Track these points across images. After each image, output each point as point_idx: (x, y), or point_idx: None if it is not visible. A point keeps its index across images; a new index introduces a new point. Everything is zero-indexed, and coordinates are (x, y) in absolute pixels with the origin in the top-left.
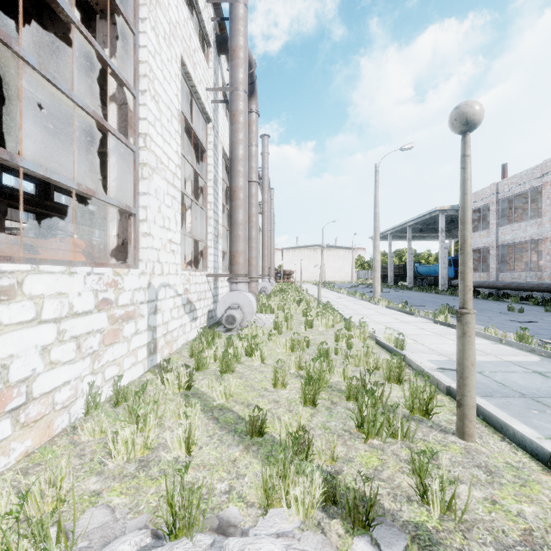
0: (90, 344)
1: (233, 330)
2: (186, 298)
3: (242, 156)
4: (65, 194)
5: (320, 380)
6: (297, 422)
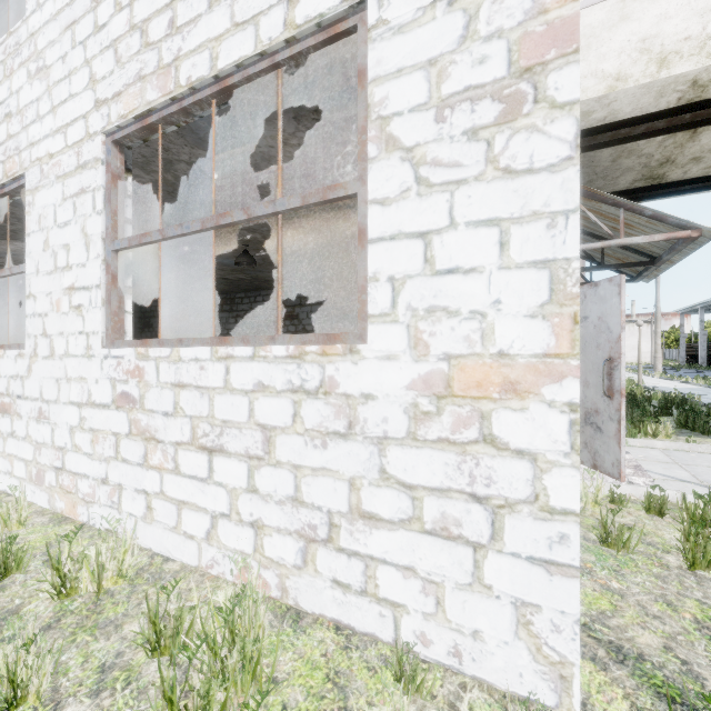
0: None
1: None
2: None
3: None
4: None
5: None
6: None
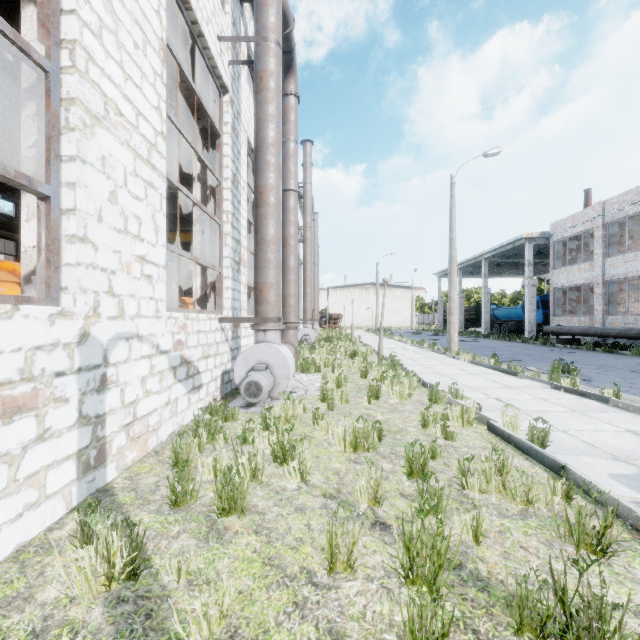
0: None
1: (258, 404)
2: (178, 356)
3: (273, 140)
4: None
5: (441, 569)
6: None
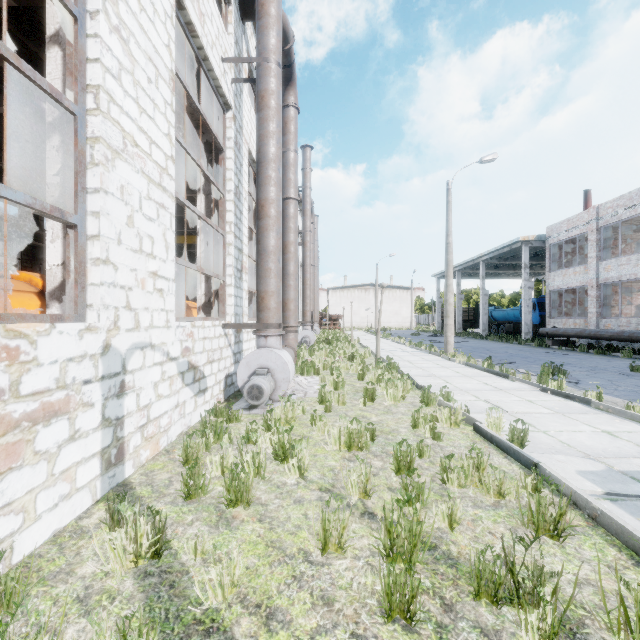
0: None
1: (260, 406)
2: (186, 362)
3: (273, 155)
4: None
5: (415, 547)
6: None
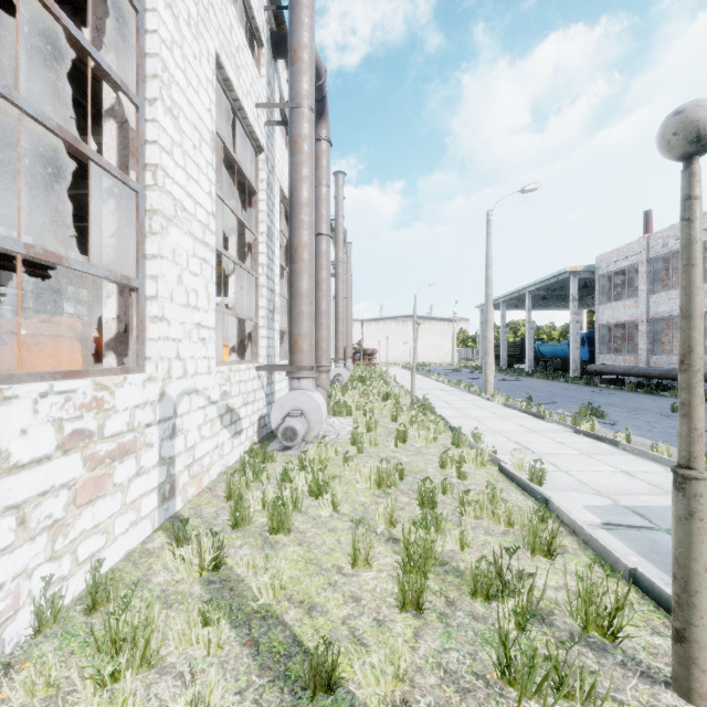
0: (47, 511)
1: (294, 447)
2: (224, 405)
3: (306, 199)
4: (75, 250)
5: (427, 559)
6: (393, 666)
